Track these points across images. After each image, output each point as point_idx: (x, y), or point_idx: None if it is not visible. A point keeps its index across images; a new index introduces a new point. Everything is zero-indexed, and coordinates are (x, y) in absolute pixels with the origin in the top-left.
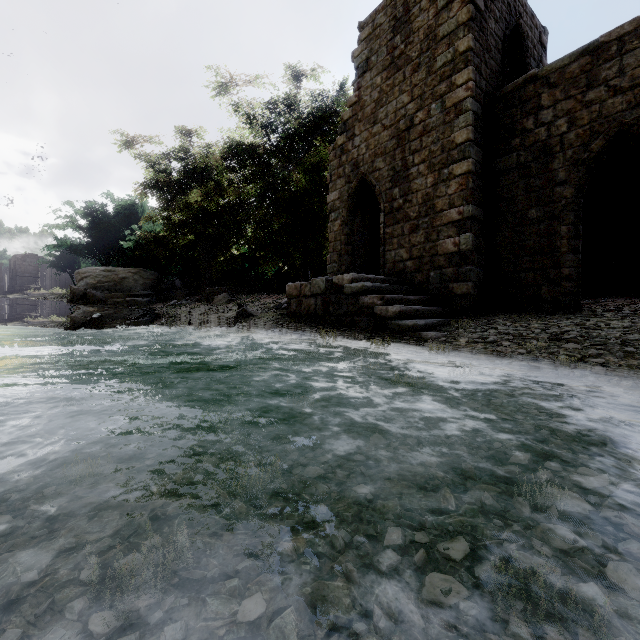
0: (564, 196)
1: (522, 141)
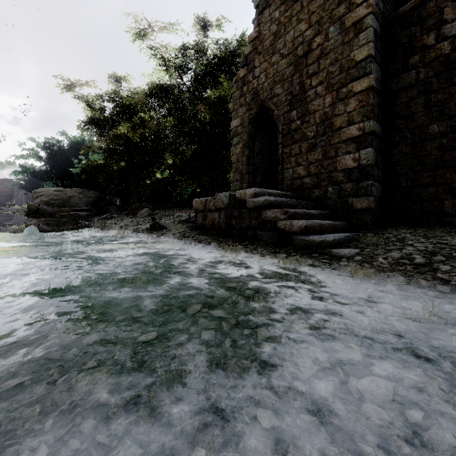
0: None
1: (422, 58)
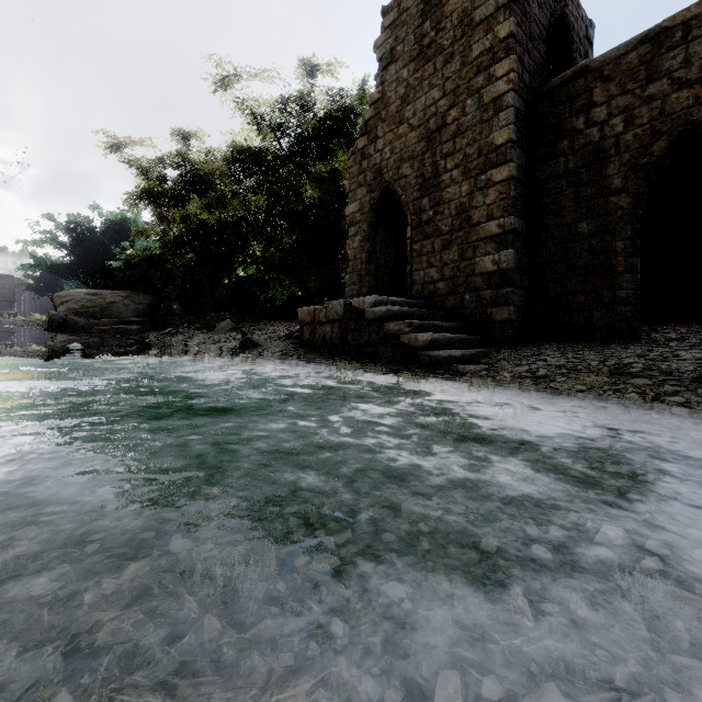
0: (620, 207)
1: (571, 143)
